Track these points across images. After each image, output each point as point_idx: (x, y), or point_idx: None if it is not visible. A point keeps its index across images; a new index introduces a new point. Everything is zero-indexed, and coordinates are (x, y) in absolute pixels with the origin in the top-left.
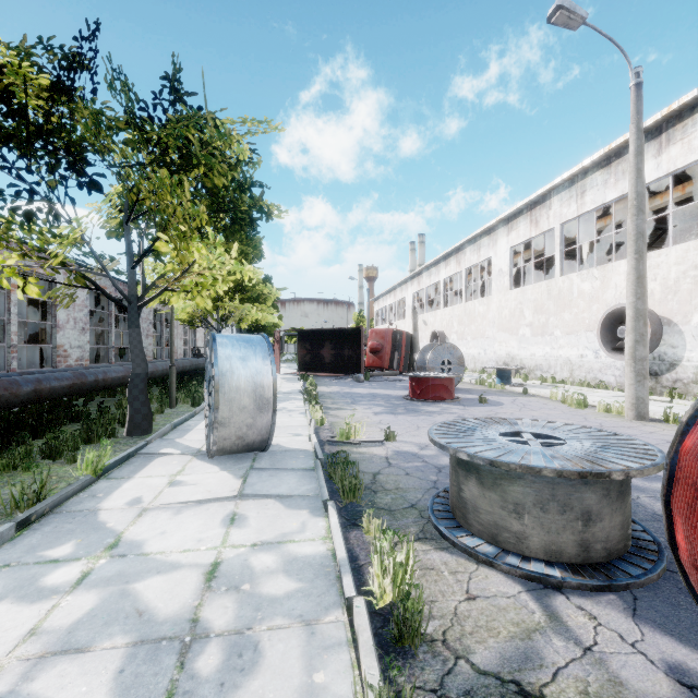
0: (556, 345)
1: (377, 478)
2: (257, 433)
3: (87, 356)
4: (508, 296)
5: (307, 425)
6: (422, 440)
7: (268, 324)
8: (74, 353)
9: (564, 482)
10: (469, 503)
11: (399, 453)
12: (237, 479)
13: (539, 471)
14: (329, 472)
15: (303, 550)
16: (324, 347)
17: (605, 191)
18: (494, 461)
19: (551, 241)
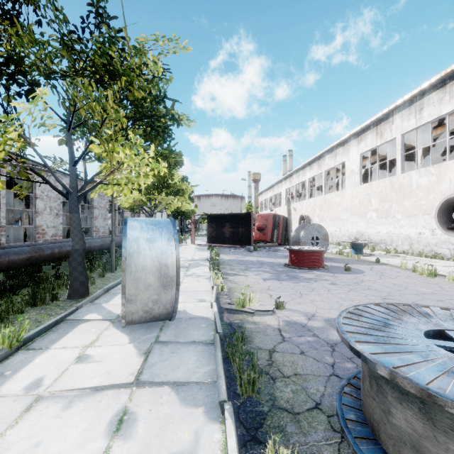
0: (398, 225)
1: (274, 357)
2: (163, 307)
3: (60, 233)
4: (358, 189)
5: (210, 291)
6: (307, 308)
7: (188, 211)
8: (50, 231)
9: None
10: (406, 436)
11: (290, 323)
12: (139, 356)
13: None
14: (227, 351)
15: None
16: (225, 226)
17: (441, 106)
18: None
19: (390, 149)
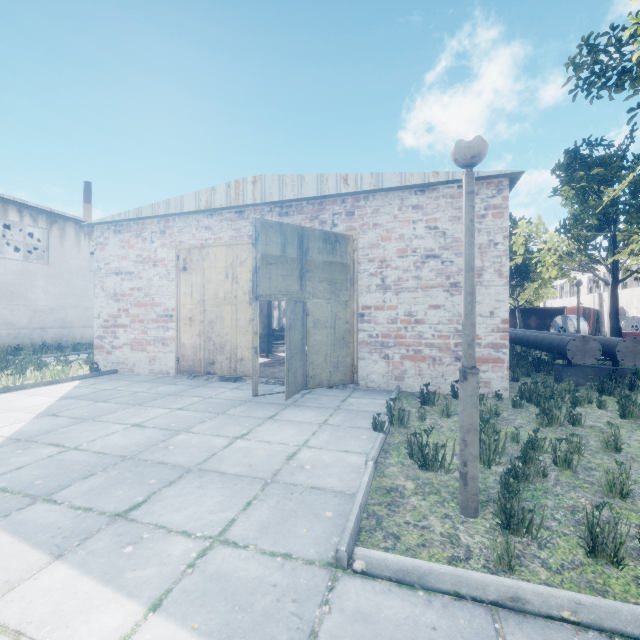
0: None
1: None
2: None
3: None
4: None
5: None
6: None
7: None
8: None
9: None
10: None
11: None
12: None
13: None
14: None
15: None
16: (530, 318)
17: None
18: None
19: None
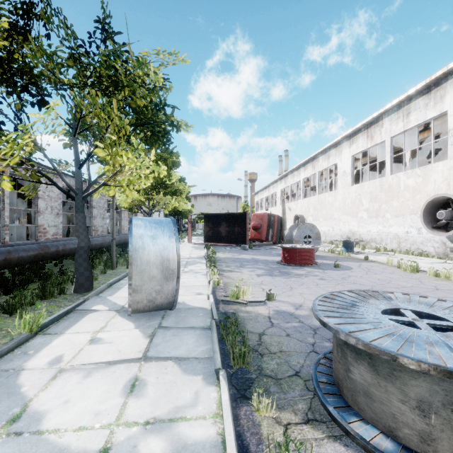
0: (387, 224)
1: (263, 339)
2: (165, 297)
3: (61, 232)
4: (350, 189)
5: (207, 285)
6: (296, 300)
7: (185, 210)
8: (51, 230)
9: None
10: (360, 386)
11: (279, 312)
12: (145, 338)
13: None
14: (222, 334)
15: (193, 433)
16: (221, 225)
17: (426, 111)
18: (399, 358)
19: (381, 151)
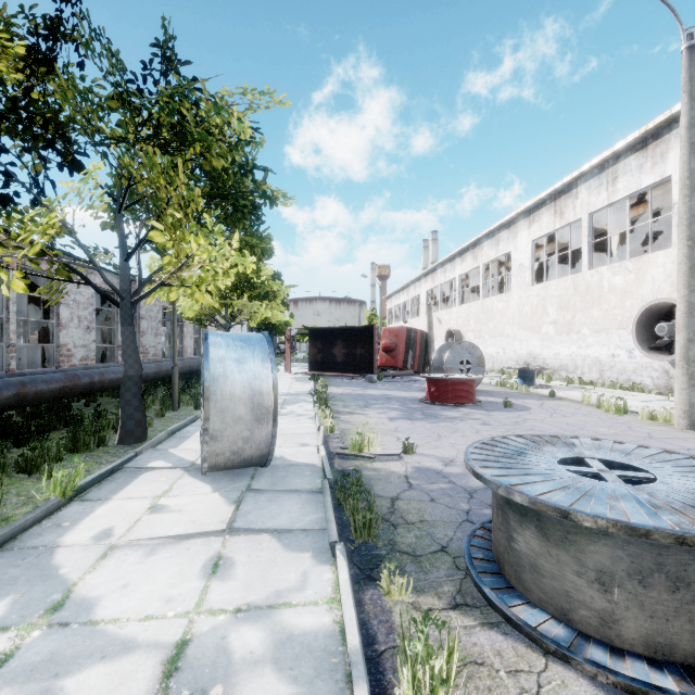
0: (584, 343)
1: (397, 505)
2: (256, 447)
3: (93, 355)
4: (530, 292)
5: (315, 433)
6: (445, 452)
7: (280, 322)
8: (78, 353)
9: (676, 546)
10: (525, 559)
11: (420, 470)
12: (229, 505)
13: (646, 534)
14: (339, 498)
15: (302, 621)
16: (336, 346)
17: (641, 176)
18: (571, 513)
19: (576, 234)
